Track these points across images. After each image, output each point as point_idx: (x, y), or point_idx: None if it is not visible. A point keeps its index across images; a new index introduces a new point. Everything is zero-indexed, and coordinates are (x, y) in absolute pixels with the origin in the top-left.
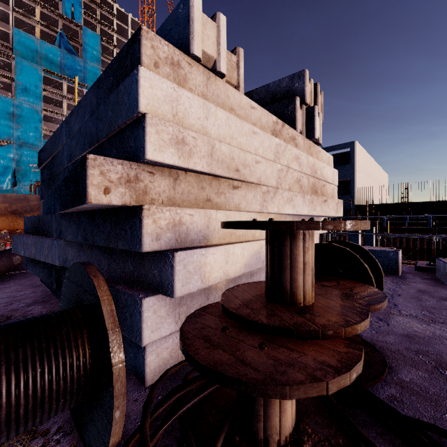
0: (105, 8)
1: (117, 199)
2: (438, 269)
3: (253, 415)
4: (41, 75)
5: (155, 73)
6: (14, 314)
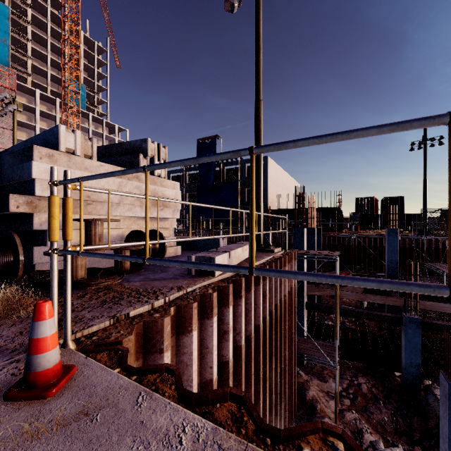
0: None
1: (23, 210)
2: None
3: None
4: None
5: (40, 162)
6: None
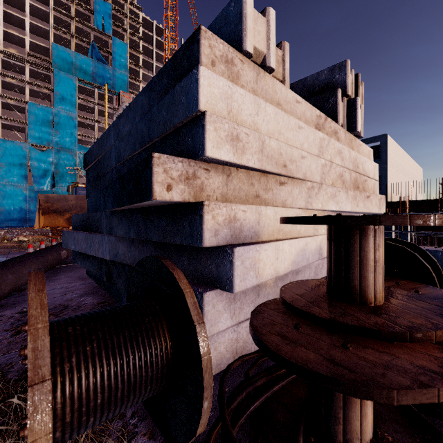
0: (132, 18)
1: (178, 196)
2: None
3: (330, 416)
4: (76, 84)
5: (212, 72)
6: (70, 304)
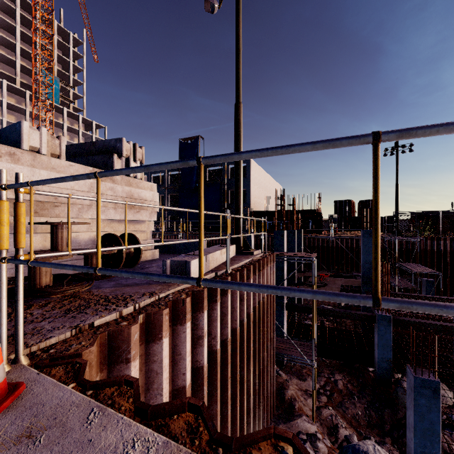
0: None
1: None
2: None
3: (30, 280)
4: None
5: None
6: None
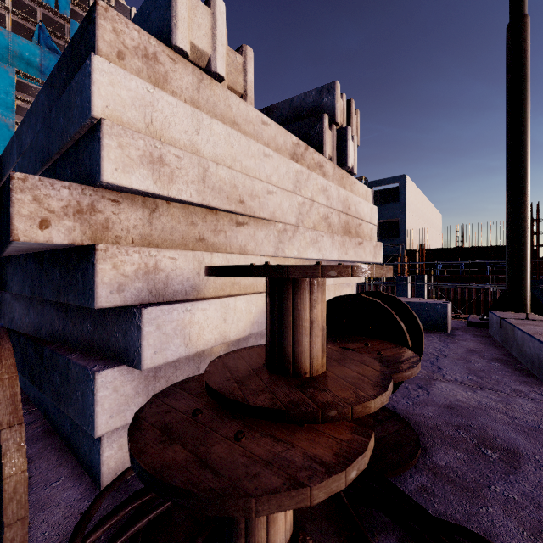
0: None
1: (61, 236)
2: (491, 325)
3: (232, 529)
4: (13, 78)
5: (118, 66)
6: None
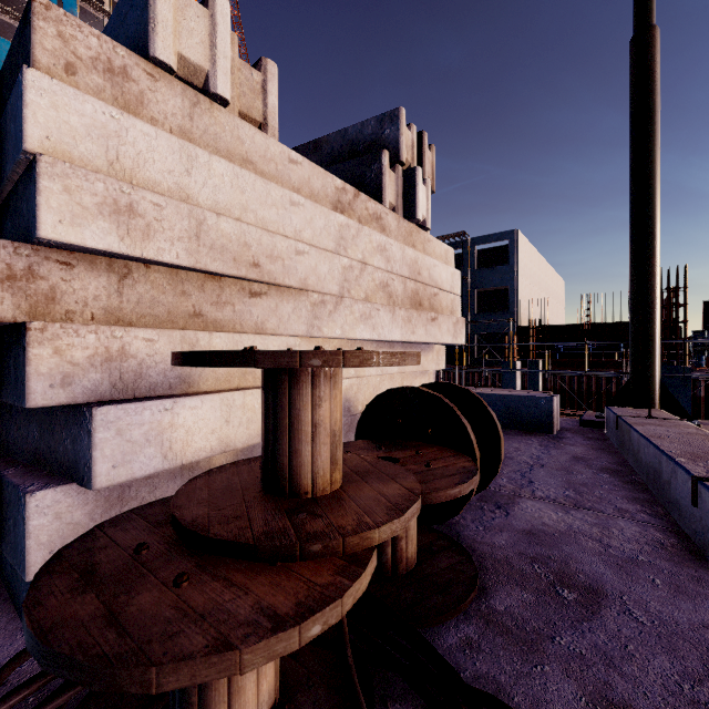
0: None
1: None
2: (608, 424)
3: (182, 703)
4: None
5: (65, 83)
6: None
